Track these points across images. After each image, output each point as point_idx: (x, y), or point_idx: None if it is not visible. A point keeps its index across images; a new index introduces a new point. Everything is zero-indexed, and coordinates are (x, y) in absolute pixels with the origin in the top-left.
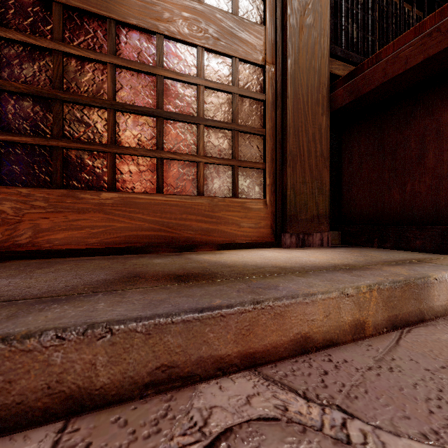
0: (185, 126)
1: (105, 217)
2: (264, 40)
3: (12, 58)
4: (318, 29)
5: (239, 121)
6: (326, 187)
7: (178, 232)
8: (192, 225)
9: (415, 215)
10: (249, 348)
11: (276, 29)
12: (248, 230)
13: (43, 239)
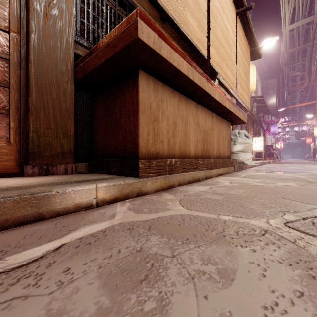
0: None
1: None
2: (9, 12)
3: None
4: (63, 21)
5: None
6: (71, 133)
7: None
8: None
9: (118, 153)
10: None
11: (21, 7)
12: None
13: None
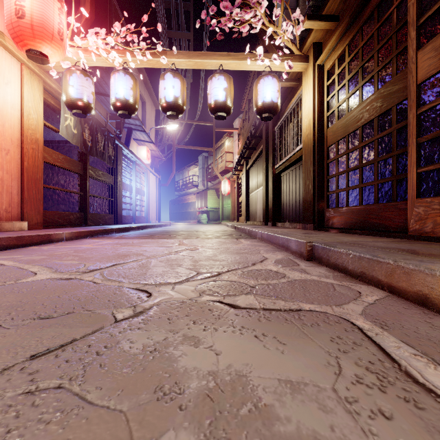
0: None
1: None
2: None
3: (426, 121)
4: None
5: None
6: None
7: None
8: None
9: None
10: (391, 283)
11: None
12: None
13: (438, 230)
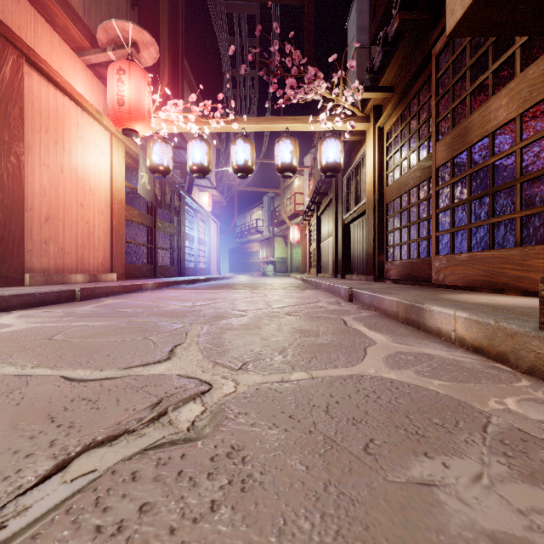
0: (508, 191)
1: (463, 268)
2: None
3: (441, 196)
4: None
5: None
6: None
7: (497, 278)
8: (507, 272)
9: None
10: (379, 307)
11: None
12: None
13: (445, 279)
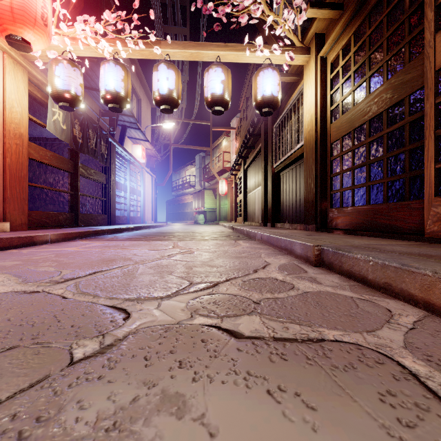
0: None
1: None
2: None
3: None
4: None
5: None
6: None
7: None
8: None
9: None
10: (429, 299)
11: None
12: None
13: None
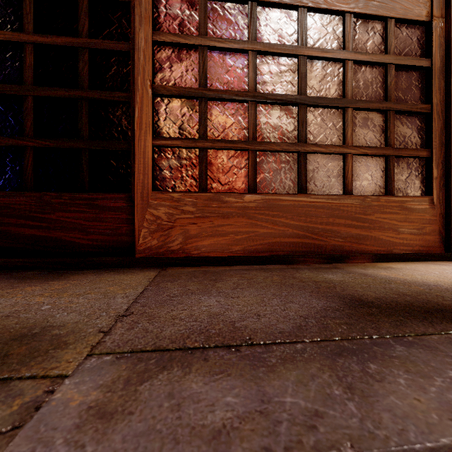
0: (329, 112)
1: (248, 222)
2: None
3: (163, 62)
4: None
5: (393, 99)
6: None
7: (324, 239)
8: (340, 230)
9: None
10: None
11: None
12: (409, 237)
13: (192, 246)
